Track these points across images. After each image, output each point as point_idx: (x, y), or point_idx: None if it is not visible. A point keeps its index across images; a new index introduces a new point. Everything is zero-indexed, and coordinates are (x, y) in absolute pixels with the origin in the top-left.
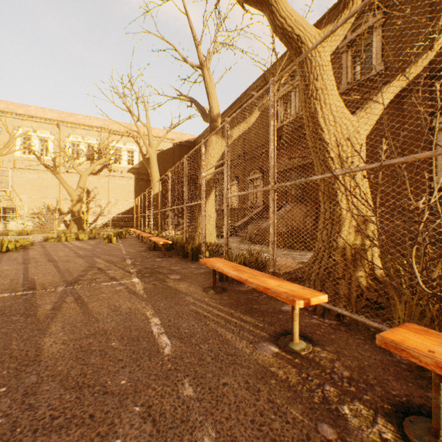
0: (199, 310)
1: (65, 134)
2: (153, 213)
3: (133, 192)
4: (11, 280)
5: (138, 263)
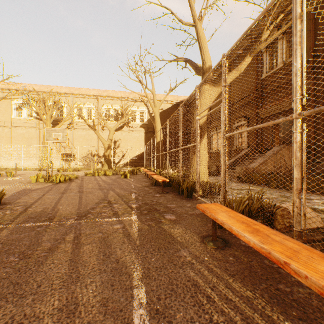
0: (198, 280)
1: (101, 104)
2: (157, 156)
3: (143, 141)
4: (43, 208)
5: (140, 198)
